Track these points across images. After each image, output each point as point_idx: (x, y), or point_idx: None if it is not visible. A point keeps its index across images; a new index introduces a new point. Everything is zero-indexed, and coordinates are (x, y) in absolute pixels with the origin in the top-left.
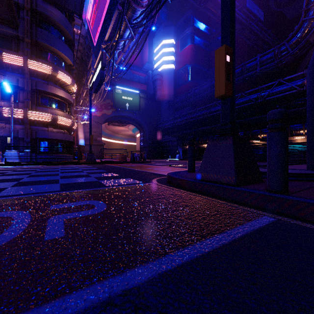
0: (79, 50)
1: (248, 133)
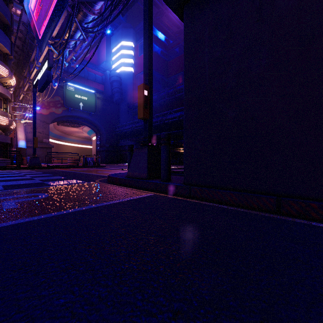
0: (19, 37)
1: None
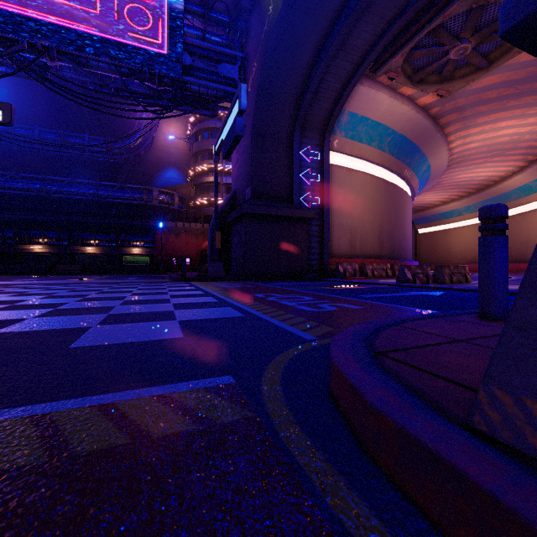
0: None
1: (76, 235)
